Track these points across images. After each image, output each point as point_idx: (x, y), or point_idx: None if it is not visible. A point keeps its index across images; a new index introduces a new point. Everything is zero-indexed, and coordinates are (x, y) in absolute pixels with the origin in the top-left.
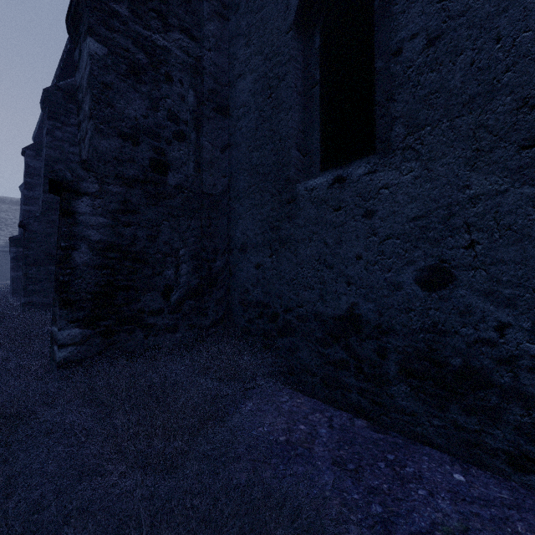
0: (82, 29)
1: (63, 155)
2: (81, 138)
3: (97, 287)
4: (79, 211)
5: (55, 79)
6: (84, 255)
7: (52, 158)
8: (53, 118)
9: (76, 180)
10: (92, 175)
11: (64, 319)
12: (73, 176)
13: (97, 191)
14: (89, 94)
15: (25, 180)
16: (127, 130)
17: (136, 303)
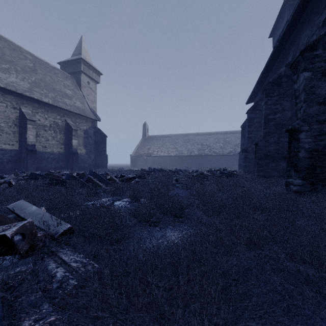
0: (299, 69)
1: (271, 111)
2: (297, 109)
3: (307, 166)
4: (301, 138)
5: (261, 75)
6: (302, 154)
7: (266, 114)
8: (267, 96)
9: (299, 127)
10: (305, 124)
11: (295, 176)
12: (298, 126)
13: (307, 129)
14: (303, 93)
15: (248, 124)
16: (321, 101)
17: (325, 173)
